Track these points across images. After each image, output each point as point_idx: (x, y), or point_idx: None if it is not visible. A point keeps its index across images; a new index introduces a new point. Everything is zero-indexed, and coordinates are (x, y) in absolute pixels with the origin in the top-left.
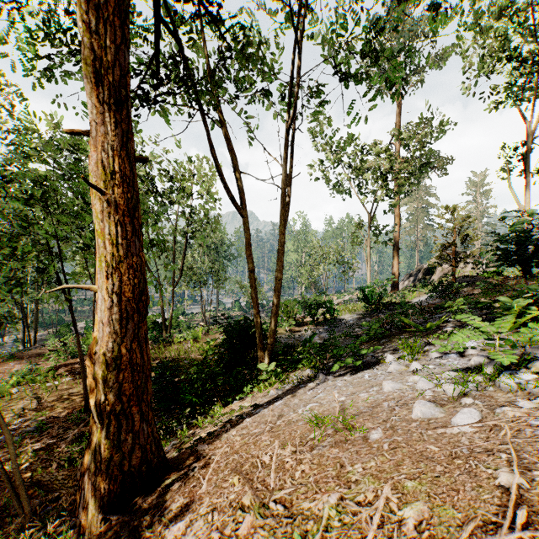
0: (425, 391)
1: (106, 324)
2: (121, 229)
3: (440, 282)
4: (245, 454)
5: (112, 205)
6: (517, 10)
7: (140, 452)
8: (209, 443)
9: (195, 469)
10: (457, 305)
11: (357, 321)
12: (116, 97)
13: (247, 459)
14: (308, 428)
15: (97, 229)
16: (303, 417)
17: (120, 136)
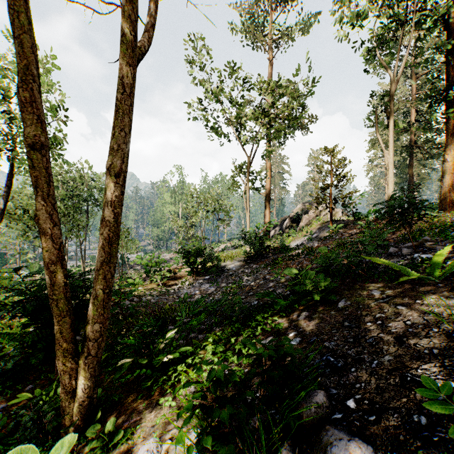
0: None
1: None
2: None
3: (405, 196)
4: None
5: None
6: None
7: None
8: None
9: None
10: None
11: (241, 268)
12: None
13: None
14: None
15: None
16: None
17: None
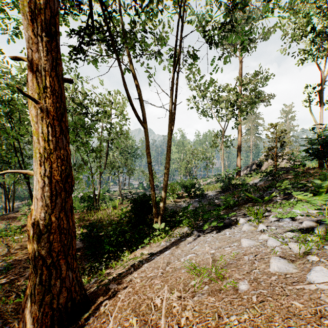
0: (275, 247)
1: (39, 199)
2: (52, 129)
3: (270, 170)
4: (142, 295)
5: (44, 112)
6: (316, 0)
7: (66, 293)
8: (118, 282)
9: (106, 306)
10: (284, 185)
11: (216, 195)
12: (48, 32)
13: (143, 300)
14: (189, 275)
15: (33, 129)
16: (185, 265)
17: (50, 61)
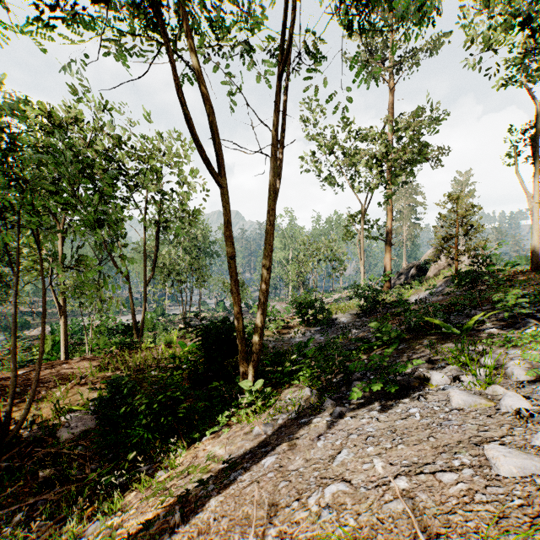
0: None
1: None
2: None
3: (468, 271)
4: None
5: None
6: None
7: None
8: None
9: None
10: (513, 298)
11: (352, 321)
12: None
13: None
14: None
15: None
16: (324, 532)
17: None
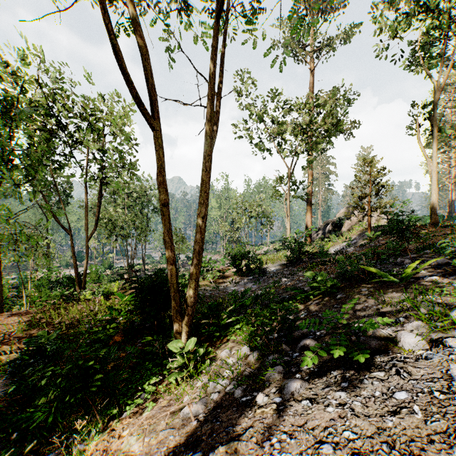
0: None
1: None
2: None
3: (400, 220)
4: None
5: None
6: None
7: None
8: None
9: None
10: None
11: (281, 270)
12: None
13: None
14: None
15: None
16: None
17: None
